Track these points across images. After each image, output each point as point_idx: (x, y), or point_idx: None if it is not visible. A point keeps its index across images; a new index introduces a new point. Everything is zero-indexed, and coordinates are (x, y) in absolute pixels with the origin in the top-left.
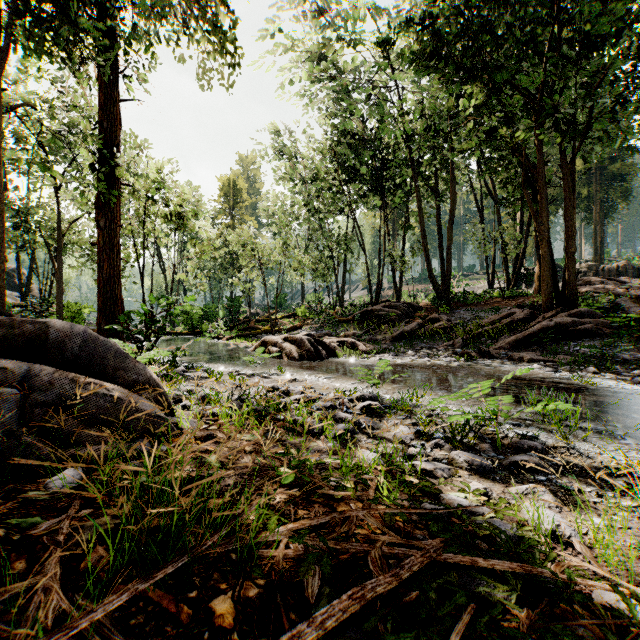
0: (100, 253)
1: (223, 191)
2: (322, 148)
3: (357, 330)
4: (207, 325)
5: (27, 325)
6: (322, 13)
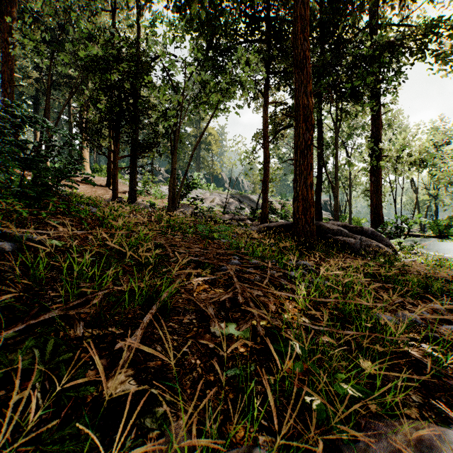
0: (371, 194)
1: None
2: None
3: None
4: (452, 230)
5: (358, 227)
6: None
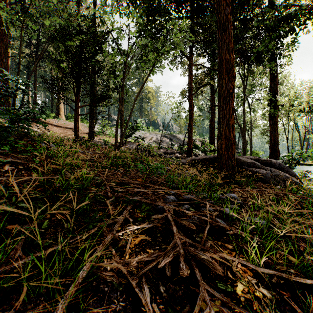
0: (270, 134)
1: None
2: None
3: None
4: None
5: (268, 161)
6: None
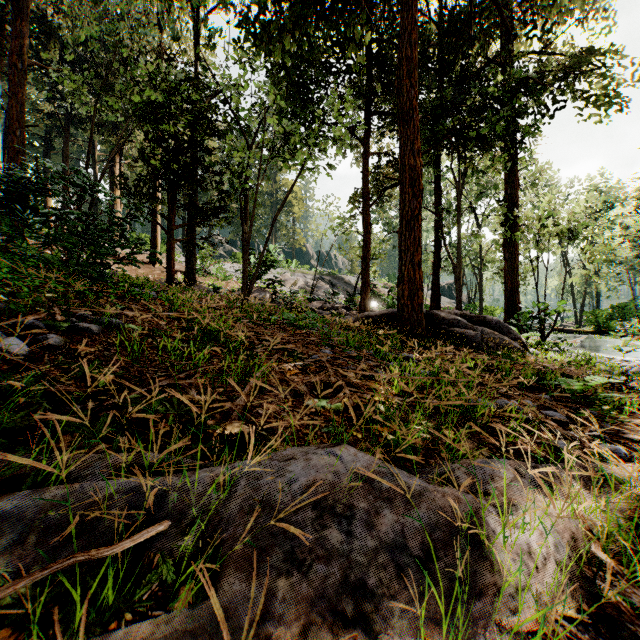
0: (505, 275)
1: None
2: None
3: None
4: (614, 324)
5: (481, 317)
6: None
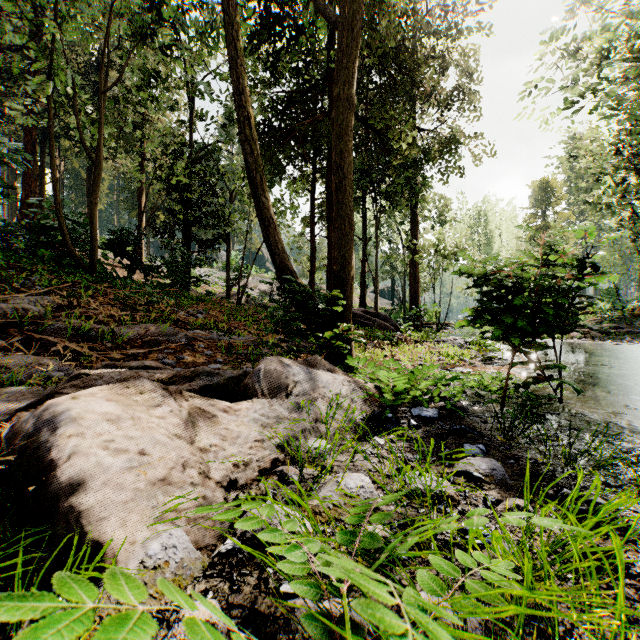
0: (410, 285)
1: (533, 197)
2: (610, 144)
3: (639, 324)
4: None
5: (376, 313)
6: (575, 53)
